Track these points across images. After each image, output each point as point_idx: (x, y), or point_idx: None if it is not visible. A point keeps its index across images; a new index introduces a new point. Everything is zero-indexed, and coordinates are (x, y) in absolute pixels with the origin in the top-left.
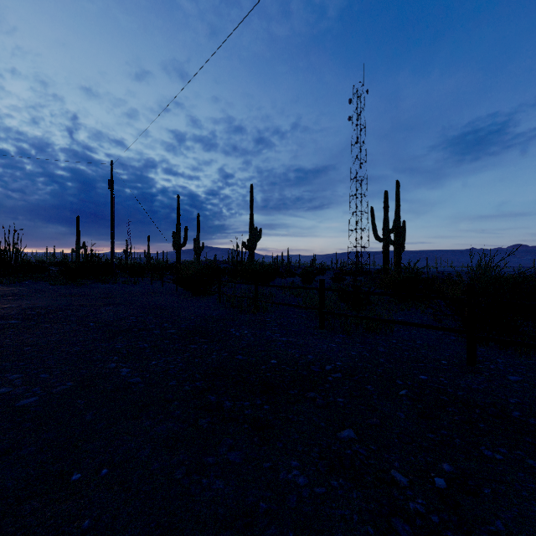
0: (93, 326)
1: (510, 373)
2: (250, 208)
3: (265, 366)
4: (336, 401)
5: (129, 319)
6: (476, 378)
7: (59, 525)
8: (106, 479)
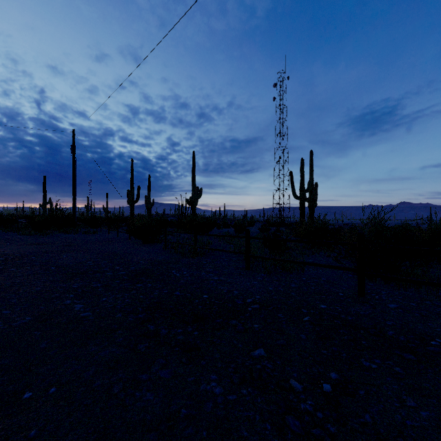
0: (54, 269)
1: (390, 302)
2: (193, 171)
3: (198, 300)
4: (253, 327)
5: (86, 263)
6: (364, 306)
7: (9, 435)
8: (54, 396)
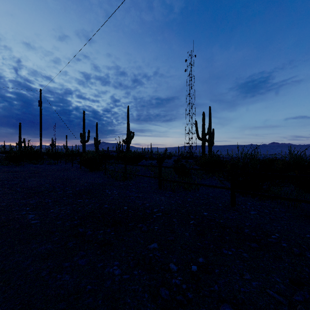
0: (19, 190)
1: (252, 210)
2: (127, 120)
3: (119, 210)
4: (153, 228)
5: (44, 185)
6: (233, 213)
7: None
8: None
